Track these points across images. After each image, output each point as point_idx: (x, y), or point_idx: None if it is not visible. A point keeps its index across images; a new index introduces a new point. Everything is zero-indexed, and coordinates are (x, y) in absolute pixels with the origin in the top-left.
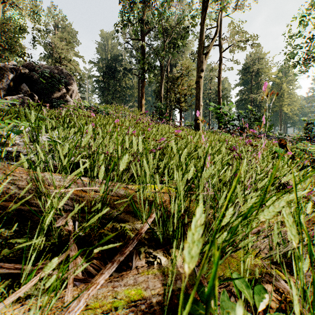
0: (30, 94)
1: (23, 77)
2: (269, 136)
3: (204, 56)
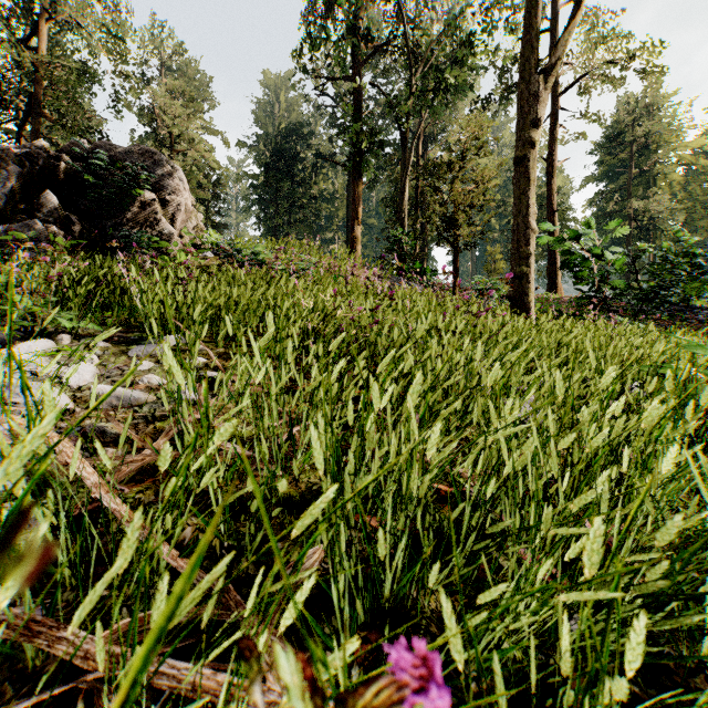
0: (65, 217)
1: (54, 175)
2: (696, 309)
3: (544, 80)
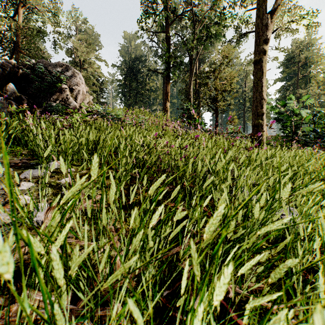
0: (19, 97)
1: (16, 76)
2: None
3: (271, 17)
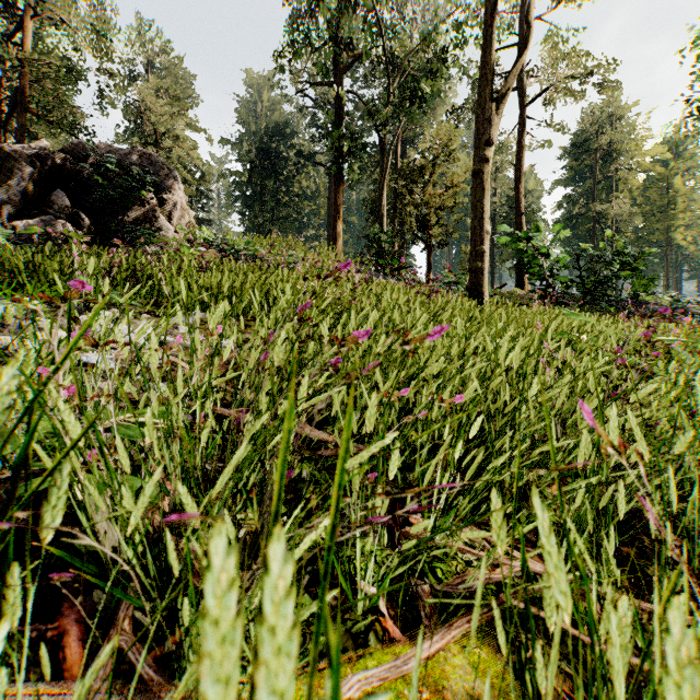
0: (74, 214)
1: (60, 174)
2: (645, 304)
3: (496, 107)
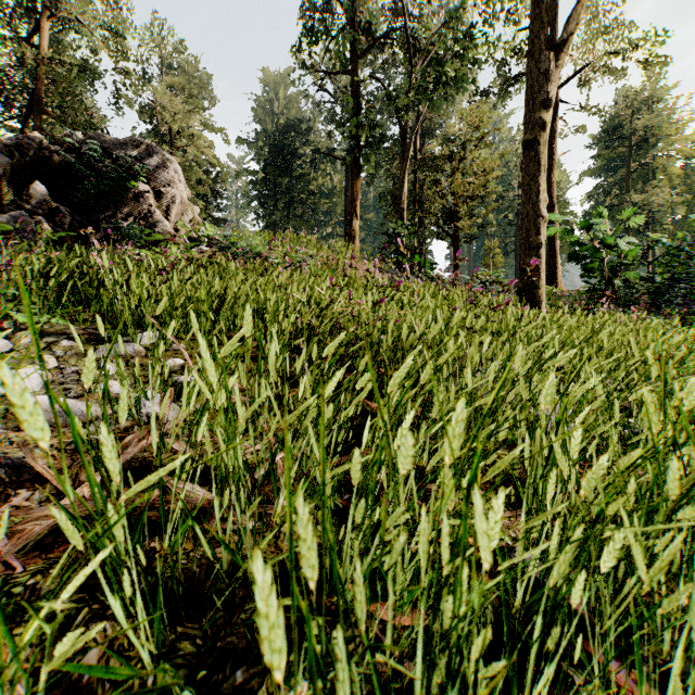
0: (55, 209)
1: (46, 167)
2: None
3: (556, 58)
